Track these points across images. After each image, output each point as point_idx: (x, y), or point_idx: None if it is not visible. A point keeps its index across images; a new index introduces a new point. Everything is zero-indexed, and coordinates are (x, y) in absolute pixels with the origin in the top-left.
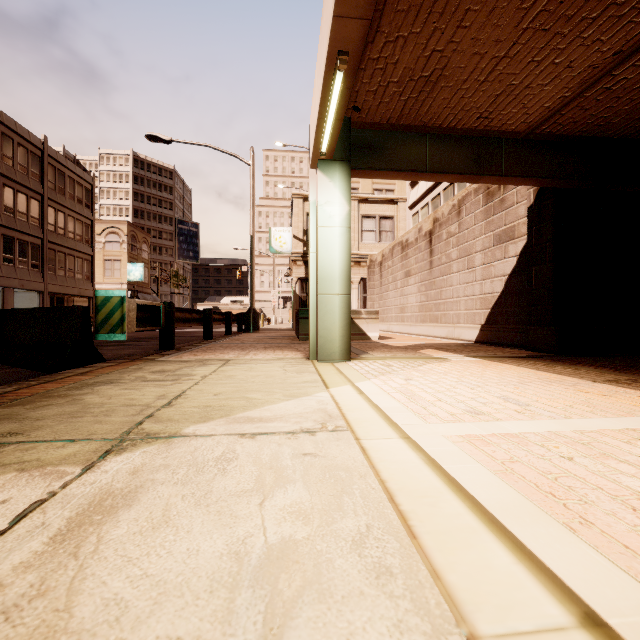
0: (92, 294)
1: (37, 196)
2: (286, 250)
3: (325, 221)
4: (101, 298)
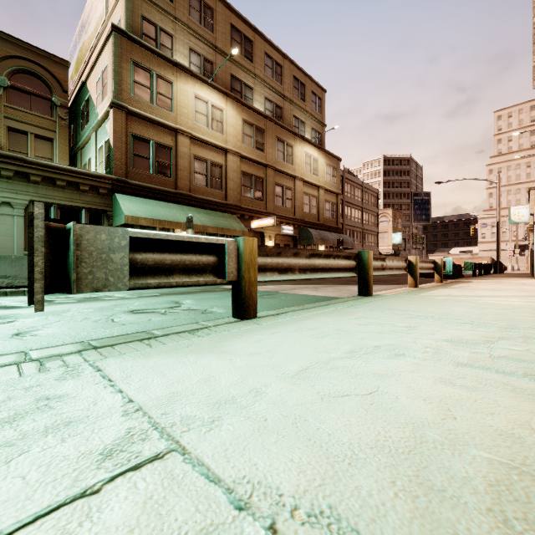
0: (377, 253)
1: (360, 208)
2: (523, 221)
3: None
4: (465, 262)
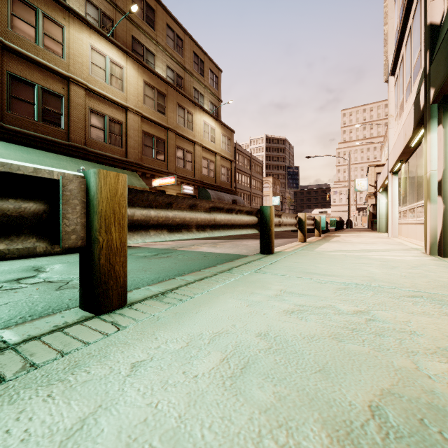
0: None
1: (249, 175)
2: (364, 189)
3: (381, 203)
4: (330, 220)
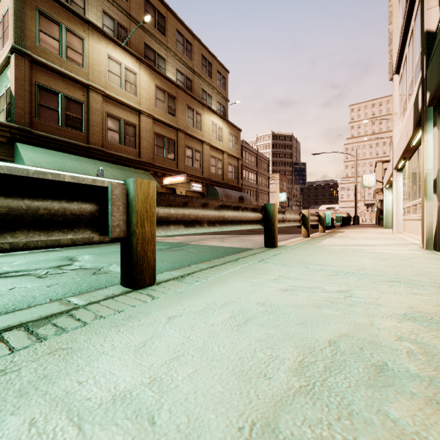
0: None
1: (255, 172)
2: (371, 185)
3: (387, 200)
4: (336, 216)
